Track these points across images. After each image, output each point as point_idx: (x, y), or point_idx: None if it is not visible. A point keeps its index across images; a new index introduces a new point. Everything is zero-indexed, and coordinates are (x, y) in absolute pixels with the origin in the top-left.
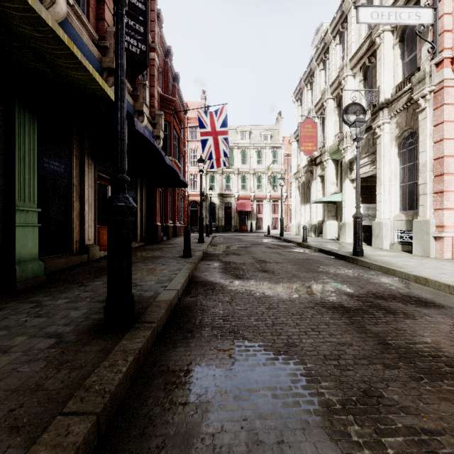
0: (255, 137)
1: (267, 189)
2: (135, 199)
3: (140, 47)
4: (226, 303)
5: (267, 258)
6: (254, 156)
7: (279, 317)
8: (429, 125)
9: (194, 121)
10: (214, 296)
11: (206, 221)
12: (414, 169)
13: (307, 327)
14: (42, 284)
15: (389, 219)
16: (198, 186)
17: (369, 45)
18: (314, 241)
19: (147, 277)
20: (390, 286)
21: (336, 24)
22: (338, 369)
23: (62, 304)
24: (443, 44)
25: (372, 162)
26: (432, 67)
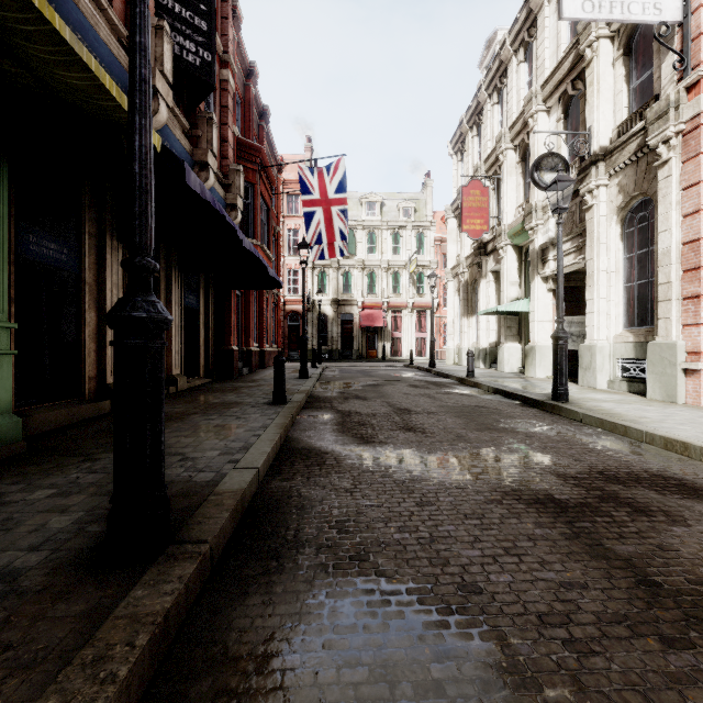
0: (389, 211)
1: (409, 292)
2: (195, 308)
3: (201, 56)
4: (344, 492)
5: (411, 405)
6: (388, 241)
7: (441, 523)
8: (675, 187)
9: (294, 186)
10: (323, 479)
11: (313, 343)
12: (648, 259)
13: (495, 545)
14: (16, 458)
15: (607, 341)
16: (300, 288)
17: (573, 62)
18: (485, 375)
19: (206, 443)
20: (625, 457)
21: (519, 30)
22: (572, 650)
23: (41, 500)
24: (699, 55)
25: (579, 248)
26: (680, 93)
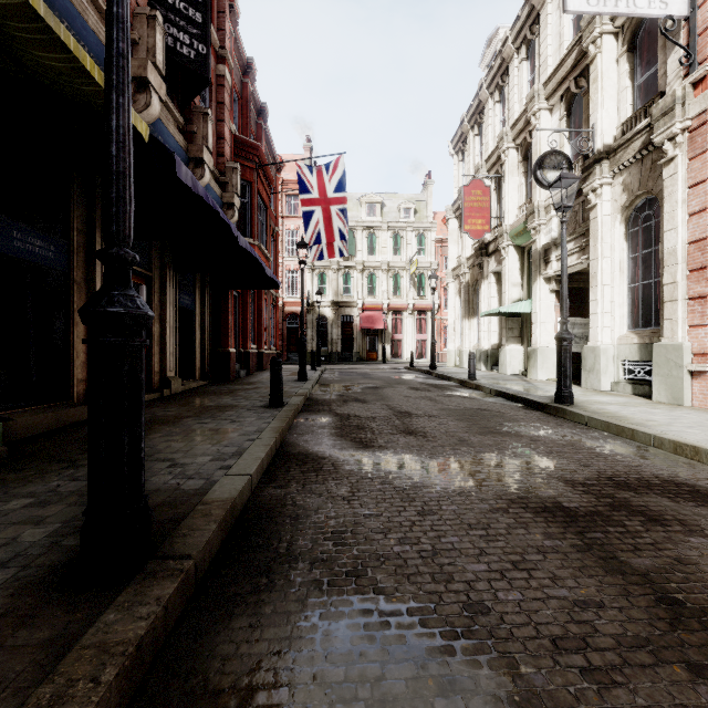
0: (389, 212)
1: (409, 294)
2: (191, 309)
3: (195, 48)
4: (342, 501)
5: (412, 408)
6: (388, 242)
7: (444, 534)
8: (681, 185)
9: (293, 186)
10: (319, 486)
11: (313, 345)
12: (653, 259)
13: (503, 559)
14: None
15: (611, 342)
16: (299, 290)
17: (576, 59)
18: (487, 378)
19: (198, 448)
20: (634, 462)
21: (521, 27)
22: (592, 681)
23: (15, 511)
24: (706, 49)
25: (582, 248)
26: (687, 89)
